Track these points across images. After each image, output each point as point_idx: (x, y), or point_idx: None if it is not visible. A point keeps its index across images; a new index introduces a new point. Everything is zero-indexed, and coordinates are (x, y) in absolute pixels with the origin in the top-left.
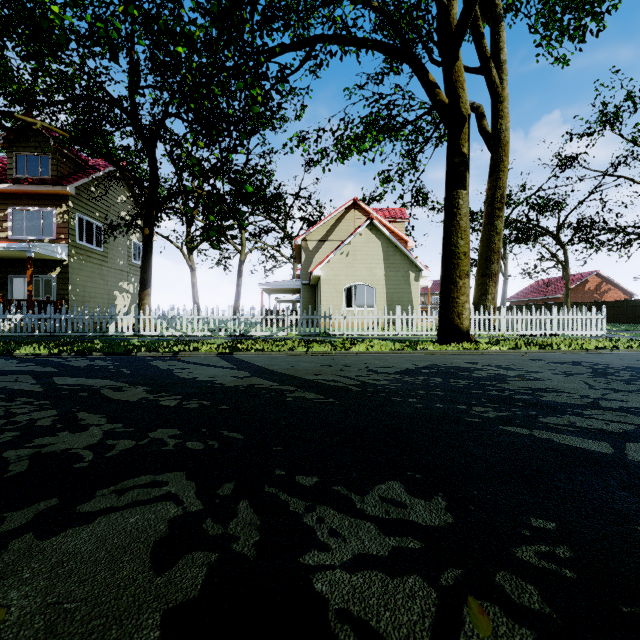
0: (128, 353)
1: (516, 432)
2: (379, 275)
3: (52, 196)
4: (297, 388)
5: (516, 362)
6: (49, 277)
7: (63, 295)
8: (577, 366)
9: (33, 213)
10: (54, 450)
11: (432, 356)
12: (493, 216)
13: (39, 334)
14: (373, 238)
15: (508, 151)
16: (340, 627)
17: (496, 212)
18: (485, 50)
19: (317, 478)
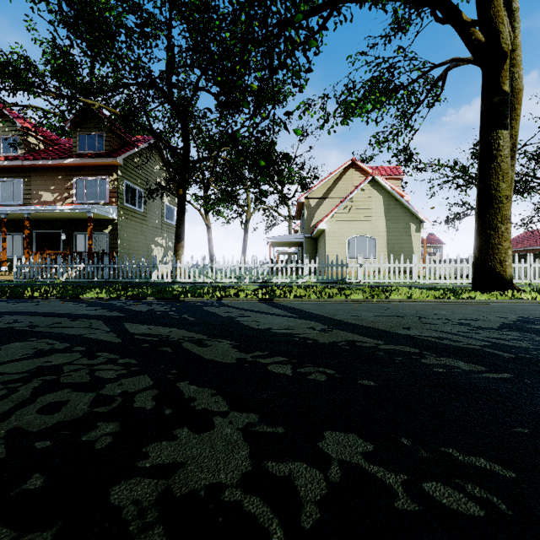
0: (177, 298)
1: None
2: (380, 227)
3: (105, 167)
4: (418, 349)
5: None
6: (103, 233)
7: (114, 248)
8: None
9: (91, 181)
10: (192, 489)
11: (495, 306)
12: None
13: (97, 280)
14: (374, 193)
15: (521, 99)
16: None
17: None
18: None
19: None
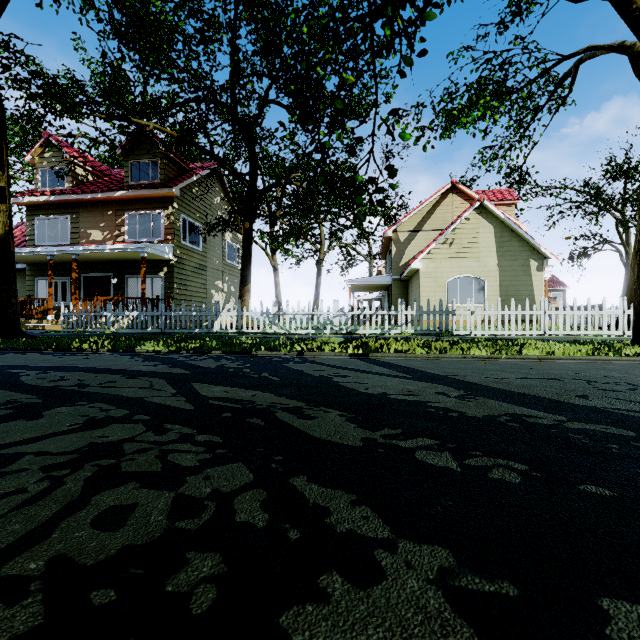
0: (248, 352)
1: None
2: (490, 265)
3: (160, 199)
4: (633, 431)
5: None
6: (158, 277)
7: (169, 294)
8: None
9: (145, 217)
10: None
11: None
12: None
13: (152, 330)
14: (483, 222)
15: None
16: None
17: None
18: None
19: None
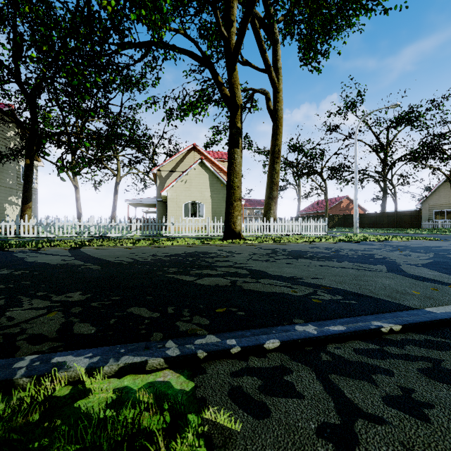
0: (2, 249)
1: (168, 276)
2: (207, 196)
3: None
4: (92, 264)
5: (244, 249)
6: None
7: None
8: (270, 250)
9: None
10: None
11: (206, 247)
12: (274, 162)
13: None
14: (203, 172)
15: (282, 123)
16: (4, 318)
17: (275, 159)
18: (267, 60)
19: (47, 293)
